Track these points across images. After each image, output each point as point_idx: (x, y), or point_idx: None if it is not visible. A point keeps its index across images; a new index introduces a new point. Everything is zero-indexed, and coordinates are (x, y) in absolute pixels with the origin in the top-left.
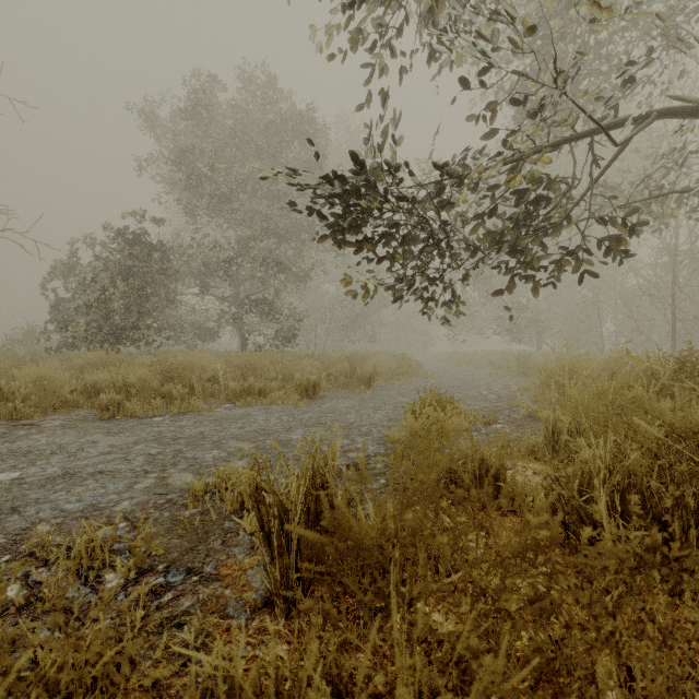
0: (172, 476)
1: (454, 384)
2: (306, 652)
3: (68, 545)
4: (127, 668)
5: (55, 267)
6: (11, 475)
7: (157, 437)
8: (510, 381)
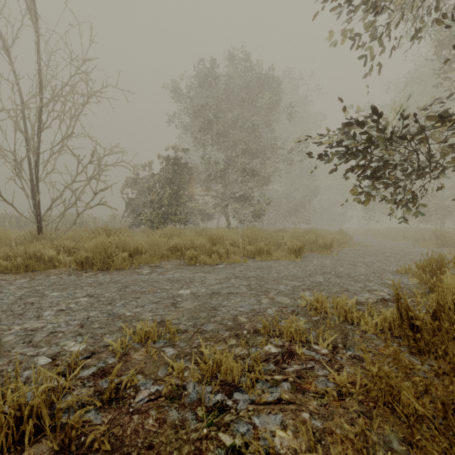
0: (275, 298)
1: (391, 251)
2: None
3: (269, 329)
4: None
5: (128, 181)
6: (187, 291)
7: (235, 276)
8: (435, 250)
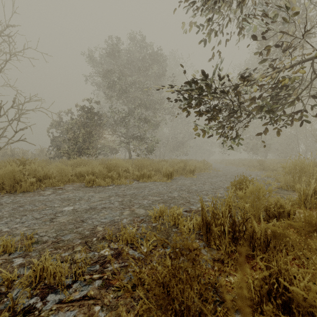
0: (135, 210)
1: (232, 174)
2: (282, 274)
3: (115, 235)
4: (251, 270)
5: (52, 123)
6: (70, 208)
7: (116, 194)
8: (257, 173)
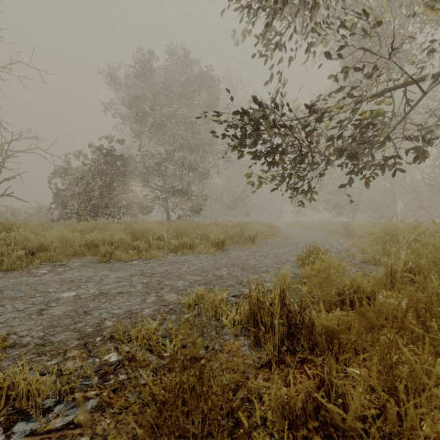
0: (164, 295)
1: (306, 242)
2: (333, 385)
3: (129, 332)
4: (281, 383)
5: (56, 170)
6: (71, 294)
7: (142, 272)
8: (340, 240)
